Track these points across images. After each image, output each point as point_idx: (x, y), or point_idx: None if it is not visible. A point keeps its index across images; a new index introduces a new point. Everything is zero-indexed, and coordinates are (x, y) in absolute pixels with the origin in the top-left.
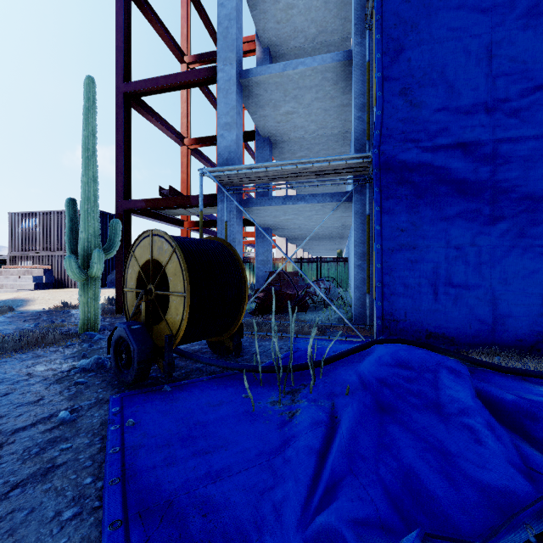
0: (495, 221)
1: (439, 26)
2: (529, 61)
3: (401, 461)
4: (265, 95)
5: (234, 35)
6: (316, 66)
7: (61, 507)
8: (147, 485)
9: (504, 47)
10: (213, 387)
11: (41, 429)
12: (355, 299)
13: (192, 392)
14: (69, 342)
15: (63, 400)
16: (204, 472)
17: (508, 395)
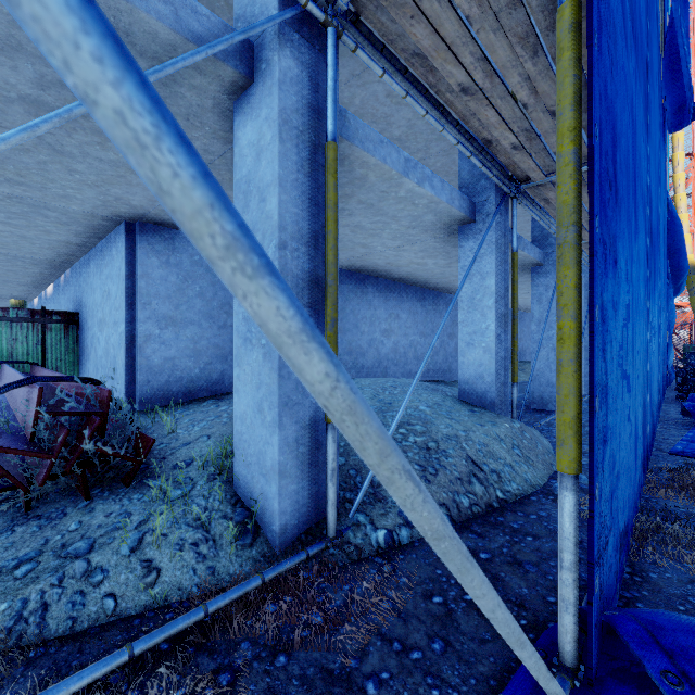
0: (636, 234)
1: None
2: None
3: None
4: None
5: None
6: None
7: None
8: None
9: None
10: None
11: None
12: (282, 453)
13: None
14: None
15: None
16: None
17: None
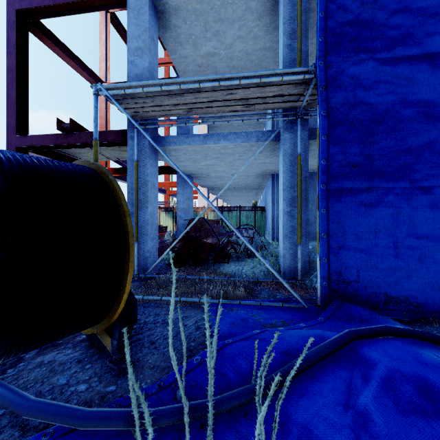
0: None
1: None
2: None
3: None
4: (184, 27)
5: None
6: None
7: None
8: None
9: None
10: None
11: None
12: (284, 251)
13: None
14: None
15: None
16: None
17: None
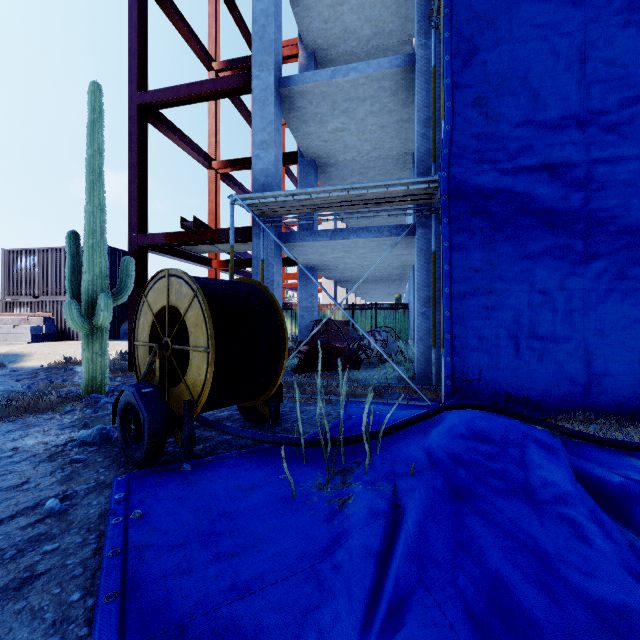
0: (590, 259)
1: (521, 22)
2: (630, 65)
3: (485, 568)
4: (310, 108)
5: (272, 34)
6: (370, 73)
7: (36, 637)
8: (152, 603)
9: (600, 47)
10: (244, 465)
11: (21, 524)
12: (418, 354)
13: (217, 472)
14: (69, 407)
15: (53, 484)
16: (228, 583)
17: (615, 477)
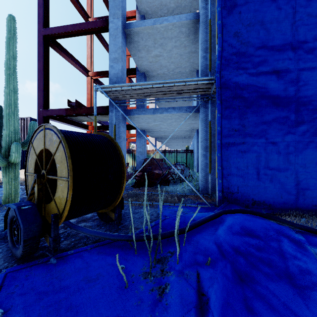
0: (298, 124)
1: None
2: None
3: None
4: (142, 42)
5: None
6: (175, 22)
7: None
8: None
9: (304, 5)
10: (94, 257)
11: None
12: (201, 177)
13: (74, 264)
14: None
15: None
16: None
17: None
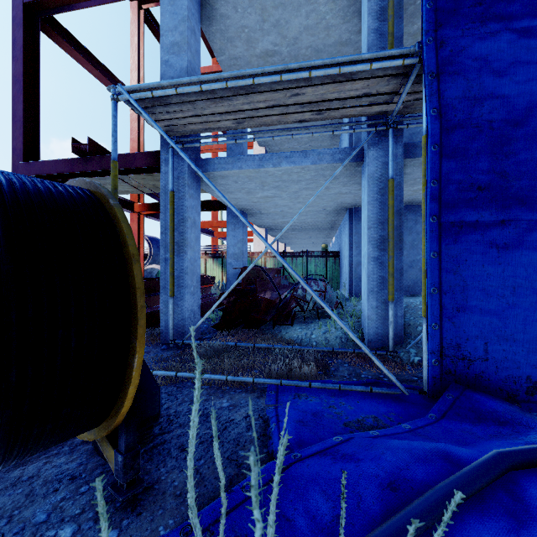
0: None
1: None
2: None
3: None
4: (235, 17)
5: None
6: None
7: None
8: None
9: None
10: None
11: None
12: (369, 310)
13: None
14: None
15: None
16: None
17: None
